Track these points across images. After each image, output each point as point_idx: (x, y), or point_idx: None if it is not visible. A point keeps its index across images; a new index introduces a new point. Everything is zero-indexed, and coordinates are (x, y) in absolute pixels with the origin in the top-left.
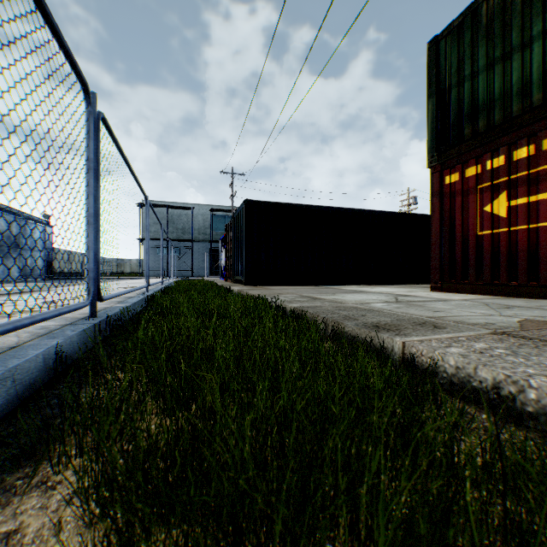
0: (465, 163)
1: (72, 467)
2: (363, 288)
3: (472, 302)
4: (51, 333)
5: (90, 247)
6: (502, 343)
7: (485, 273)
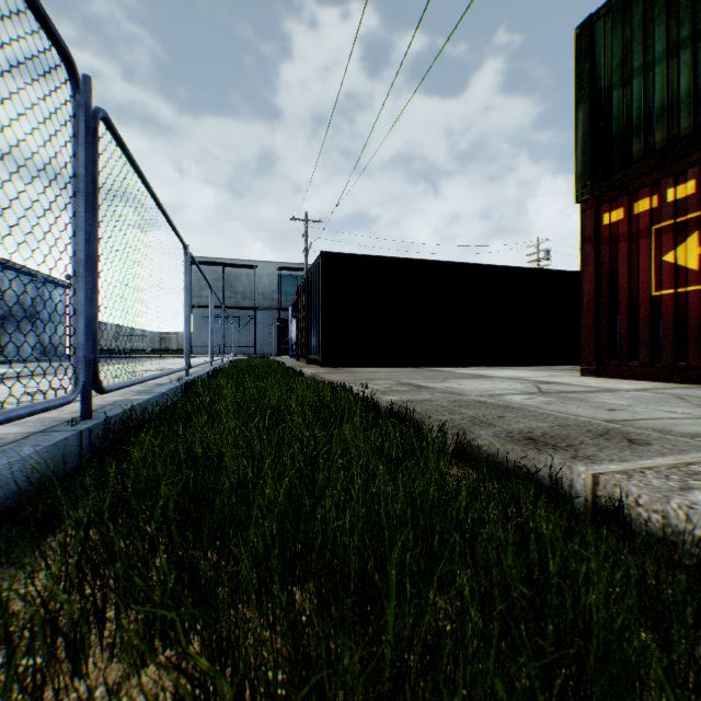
0: (633, 194)
1: None
2: (484, 371)
3: (654, 393)
4: None
5: (78, 311)
6: None
7: (665, 351)
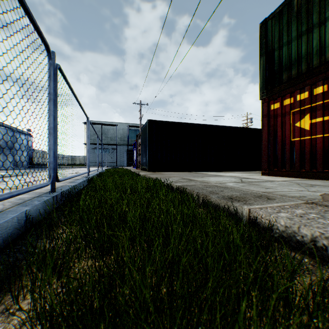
0: (283, 97)
1: (28, 298)
2: (220, 173)
3: (288, 182)
4: (25, 203)
5: (50, 148)
6: (313, 209)
7: (296, 164)
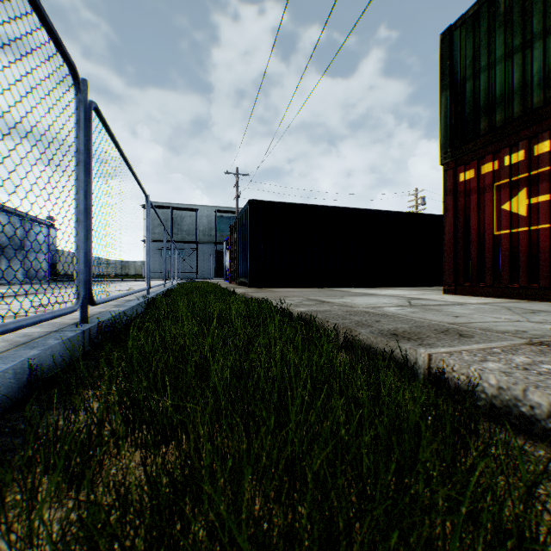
0: (481, 159)
1: (17, 529)
2: (372, 291)
3: (491, 306)
4: (32, 342)
5: (79, 247)
6: (545, 356)
7: (503, 275)
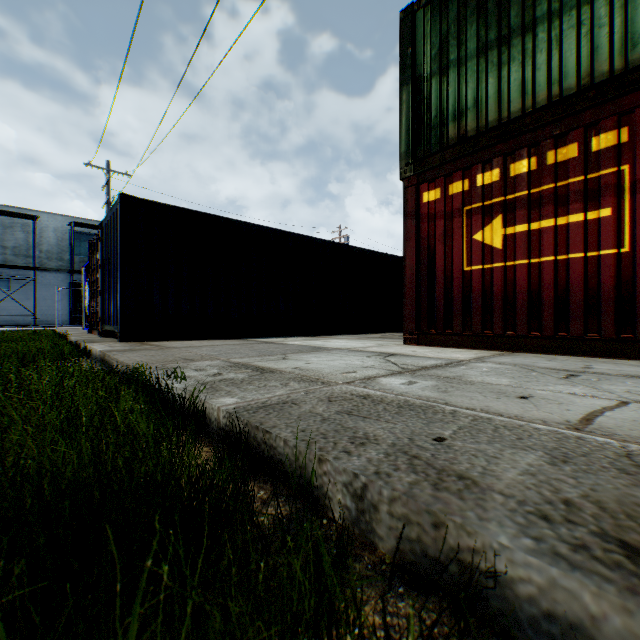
0: (449, 177)
1: None
2: (315, 341)
3: (498, 364)
4: None
5: None
6: None
7: (476, 321)
